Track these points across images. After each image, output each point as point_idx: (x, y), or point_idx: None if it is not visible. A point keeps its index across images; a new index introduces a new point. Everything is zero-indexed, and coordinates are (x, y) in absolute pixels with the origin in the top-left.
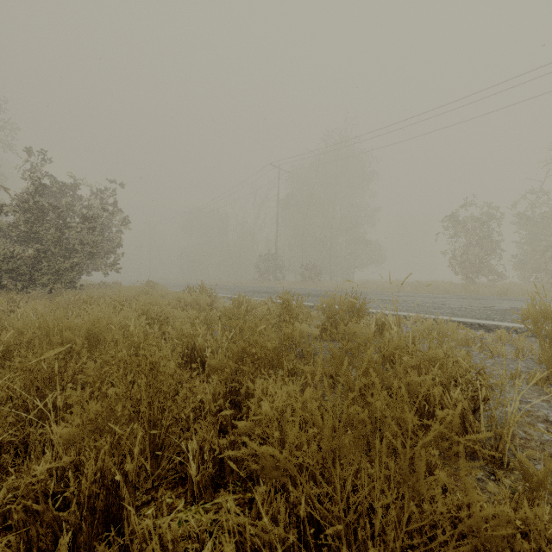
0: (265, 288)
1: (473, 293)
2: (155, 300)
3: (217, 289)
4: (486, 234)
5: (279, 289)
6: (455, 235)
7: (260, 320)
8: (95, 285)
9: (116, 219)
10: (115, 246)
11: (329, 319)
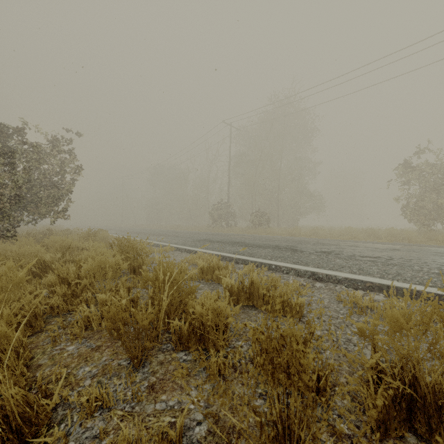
0: (217, 236)
1: (443, 242)
2: (78, 255)
3: (169, 236)
4: (442, 180)
5: (232, 237)
6: (407, 183)
7: (198, 326)
8: (36, 233)
9: (65, 166)
10: (61, 192)
11: (400, 368)
